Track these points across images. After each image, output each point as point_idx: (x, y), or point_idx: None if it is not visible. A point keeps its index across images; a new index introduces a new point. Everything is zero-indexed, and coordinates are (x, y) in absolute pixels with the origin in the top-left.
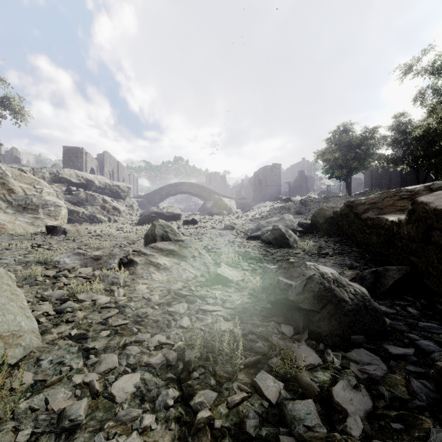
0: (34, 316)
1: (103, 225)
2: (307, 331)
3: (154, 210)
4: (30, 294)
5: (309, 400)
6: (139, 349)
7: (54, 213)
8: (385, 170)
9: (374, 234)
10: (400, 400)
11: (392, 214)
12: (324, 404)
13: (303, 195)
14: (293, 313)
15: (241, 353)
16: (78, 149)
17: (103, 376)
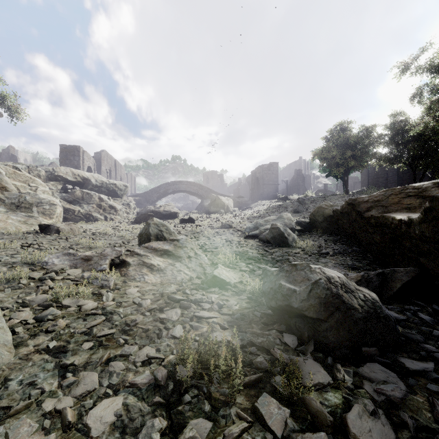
0: (10, 325)
1: (99, 224)
2: (313, 341)
3: (151, 209)
4: (10, 299)
5: (321, 433)
6: (125, 365)
7: (49, 211)
8: (382, 169)
9: (378, 233)
10: (427, 429)
11: (398, 212)
12: (339, 436)
13: (300, 193)
14: (297, 321)
15: (240, 373)
16: (75, 147)
17: (79, 400)
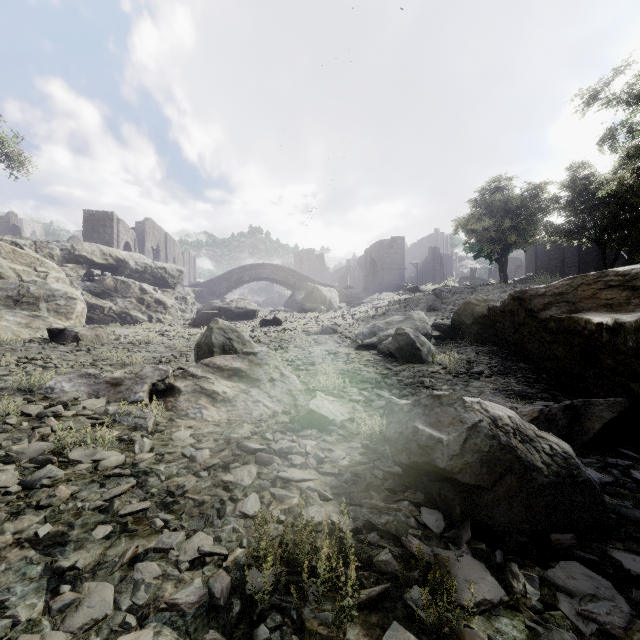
0: None
1: (140, 327)
2: (469, 522)
3: (217, 305)
4: None
5: None
6: (161, 568)
7: (66, 308)
8: (556, 247)
9: (560, 343)
10: None
11: (593, 312)
12: None
13: (436, 282)
14: (442, 487)
15: (353, 588)
16: (106, 214)
17: (78, 637)
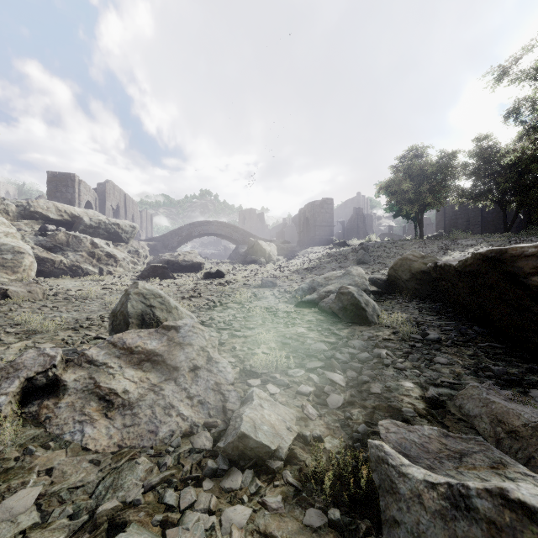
0: None
1: (88, 279)
2: None
3: (166, 258)
4: None
5: None
6: None
7: (12, 262)
8: (462, 208)
9: None
10: None
11: None
12: None
13: (360, 237)
14: None
15: None
16: (68, 176)
17: None
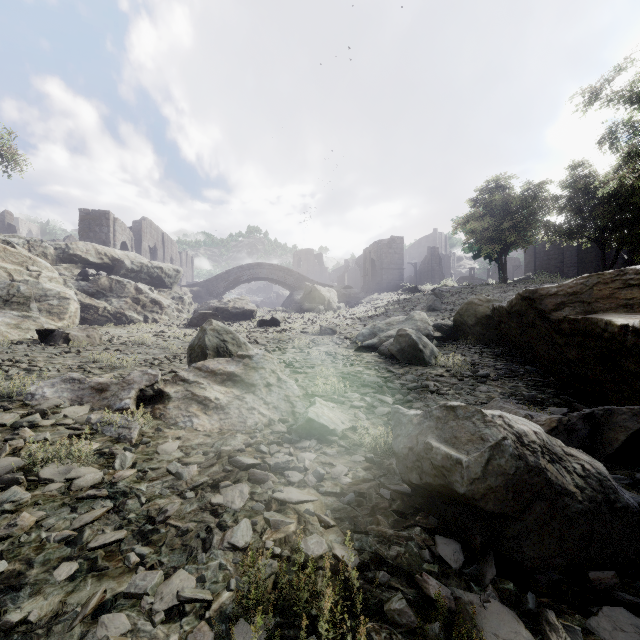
0: None
1: (135, 327)
2: (493, 556)
3: (214, 305)
4: None
5: None
6: (131, 620)
7: (58, 308)
8: (555, 247)
9: (574, 346)
10: None
11: (612, 313)
12: None
13: (435, 282)
14: (459, 512)
15: None
16: (102, 213)
17: None
